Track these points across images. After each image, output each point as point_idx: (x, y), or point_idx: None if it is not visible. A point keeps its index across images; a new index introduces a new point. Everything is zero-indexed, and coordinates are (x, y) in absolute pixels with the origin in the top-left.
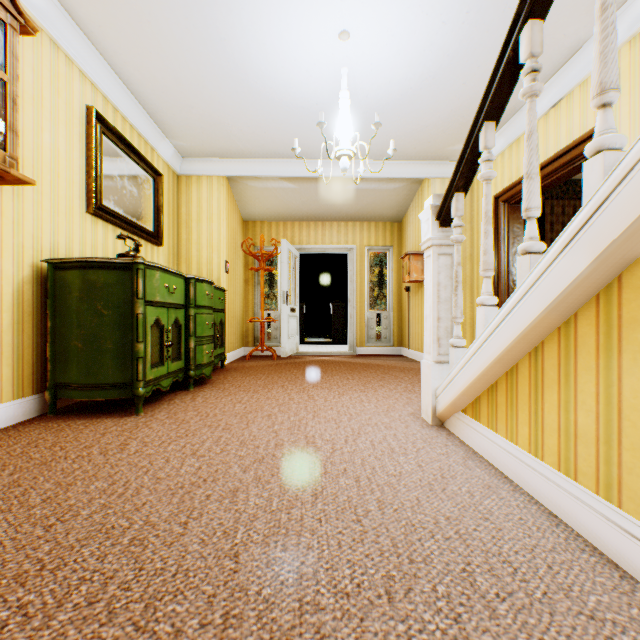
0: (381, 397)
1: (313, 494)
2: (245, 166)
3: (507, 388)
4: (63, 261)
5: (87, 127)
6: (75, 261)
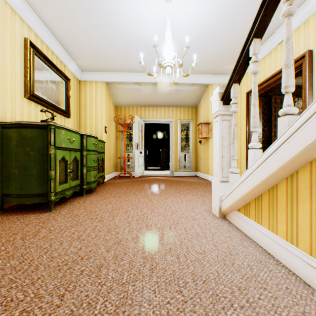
0: (188, 200)
1: (150, 269)
2: (115, 76)
3: (269, 199)
4: (7, 123)
5: (24, 50)
6: (14, 123)
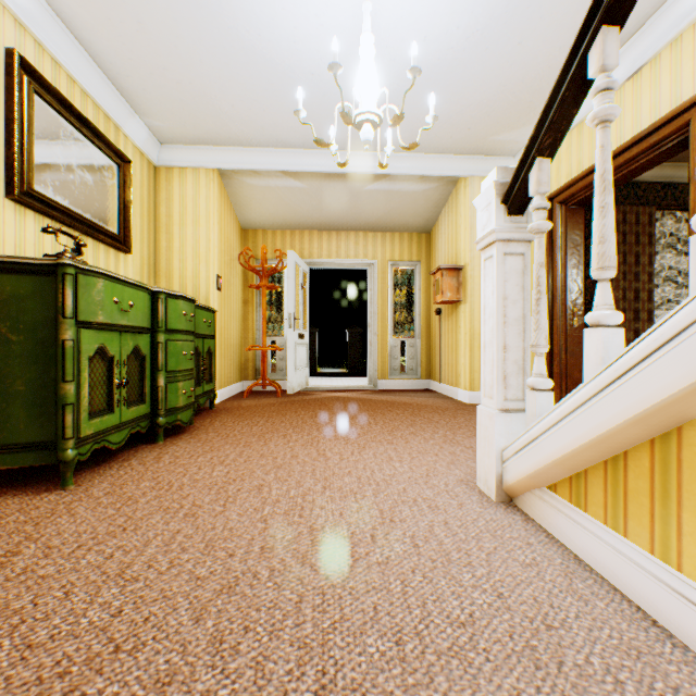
0: (416, 452)
1: (318, 689)
2: (241, 157)
3: (654, 467)
4: None
5: (6, 78)
6: None
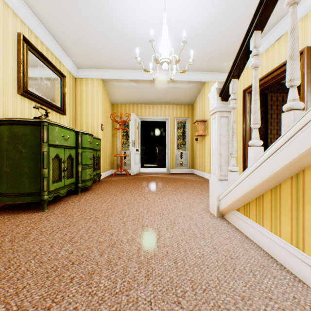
0: (185, 198)
1: (146, 275)
2: (111, 73)
3: (272, 199)
4: None
5: (18, 45)
6: (5, 120)
